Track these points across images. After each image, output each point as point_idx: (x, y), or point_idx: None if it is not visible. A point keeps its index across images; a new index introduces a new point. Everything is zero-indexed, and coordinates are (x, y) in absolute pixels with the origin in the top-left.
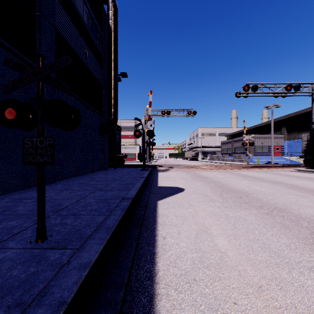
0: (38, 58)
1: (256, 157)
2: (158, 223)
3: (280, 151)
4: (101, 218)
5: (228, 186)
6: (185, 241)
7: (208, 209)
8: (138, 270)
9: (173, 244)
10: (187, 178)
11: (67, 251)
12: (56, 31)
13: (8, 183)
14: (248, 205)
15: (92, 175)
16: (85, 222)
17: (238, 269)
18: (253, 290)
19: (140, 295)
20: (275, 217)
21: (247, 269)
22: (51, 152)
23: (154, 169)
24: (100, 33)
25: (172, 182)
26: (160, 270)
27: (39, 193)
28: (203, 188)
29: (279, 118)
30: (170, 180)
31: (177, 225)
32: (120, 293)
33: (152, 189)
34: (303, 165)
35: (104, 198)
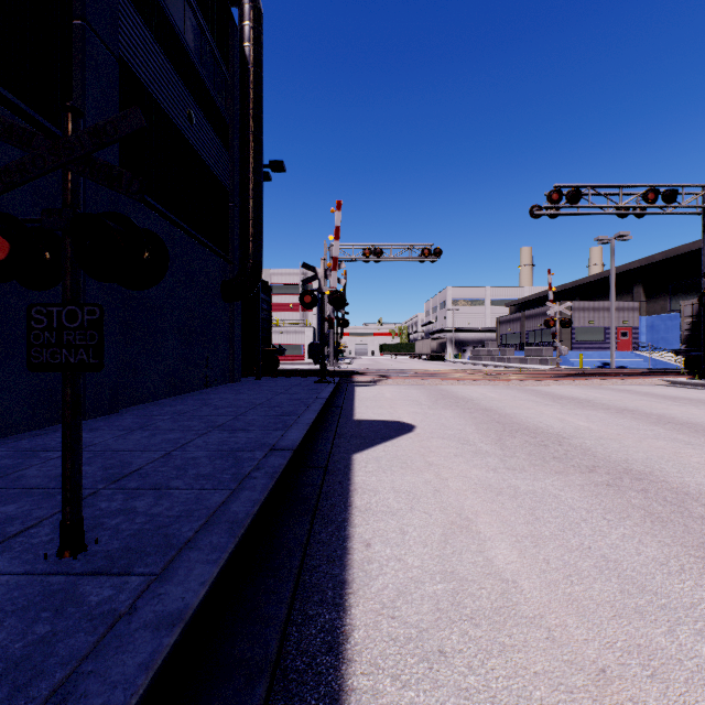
0: (64, 114)
1: (577, 353)
2: (353, 508)
3: (631, 339)
4: (220, 497)
5: (516, 420)
6: (418, 553)
7: (471, 474)
8: (303, 627)
9: (390, 559)
10: (420, 402)
11: (131, 582)
12: (121, 65)
13: (8, 414)
14: (563, 465)
15: (206, 394)
16: (181, 508)
17: (546, 624)
18: (585, 679)
19: (307, 693)
20: (628, 492)
21: (568, 623)
22: (95, 341)
23: (346, 380)
24: (223, 71)
25: (387, 411)
26: (358, 627)
27: (65, 438)
28: (459, 424)
29: (628, 265)
30: (382, 405)
31: (398, 514)
32: (259, 688)
33: (342, 427)
34: (683, 371)
35: (228, 449)
